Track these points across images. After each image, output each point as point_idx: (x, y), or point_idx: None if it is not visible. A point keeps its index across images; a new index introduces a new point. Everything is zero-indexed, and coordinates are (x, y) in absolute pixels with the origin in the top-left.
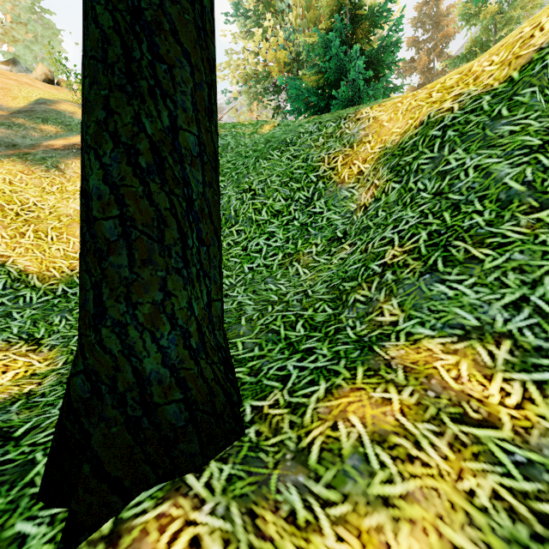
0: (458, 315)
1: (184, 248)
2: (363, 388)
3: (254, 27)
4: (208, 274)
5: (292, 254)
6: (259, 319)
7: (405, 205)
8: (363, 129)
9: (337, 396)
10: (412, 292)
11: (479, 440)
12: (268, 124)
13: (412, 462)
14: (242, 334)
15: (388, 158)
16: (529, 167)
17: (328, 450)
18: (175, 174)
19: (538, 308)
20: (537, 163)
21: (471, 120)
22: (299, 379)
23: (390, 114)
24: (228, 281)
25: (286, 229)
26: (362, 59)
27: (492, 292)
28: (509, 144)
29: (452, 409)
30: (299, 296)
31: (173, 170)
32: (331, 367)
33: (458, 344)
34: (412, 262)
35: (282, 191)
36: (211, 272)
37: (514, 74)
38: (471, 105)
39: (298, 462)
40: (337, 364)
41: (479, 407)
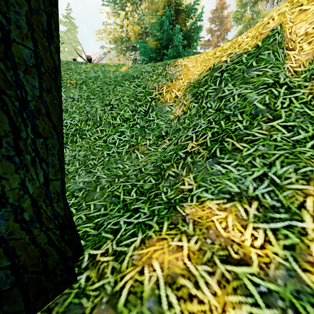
0: (227, 185)
1: (17, 139)
2: (165, 238)
3: (120, 10)
4: (46, 160)
5: (135, 145)
6: (108, 188)
7: (200, 116)
8: (178, 71)
9: (147, 245)
10: (201, 170)
11: (237, 276)
12: (125, 66)
13: (191, 301)
14: (95, 199)
15: (191, 88)
16: (267, 95)
17: (133, 293)
18: (7, 78)
19: (273, 180)
20: (271, 93)
21: (236, 67)
22: (126, 232)
23: (193, 63)
24: (93, 162)
25: (131, 129)
26: (180, 34)
27: (247, 170)
28: (257, 82)
29: (221, 252)
30: (136, 172)
31: (5, 74)
32: (147, 222)
33: (227, 204)
34: (202, 151)
35: (130, 106)
36: (49, 158)
37: (259, 43)
38: (236, 59)
39: (110, 305)
40: (151, 220)
41: (238, 249)
